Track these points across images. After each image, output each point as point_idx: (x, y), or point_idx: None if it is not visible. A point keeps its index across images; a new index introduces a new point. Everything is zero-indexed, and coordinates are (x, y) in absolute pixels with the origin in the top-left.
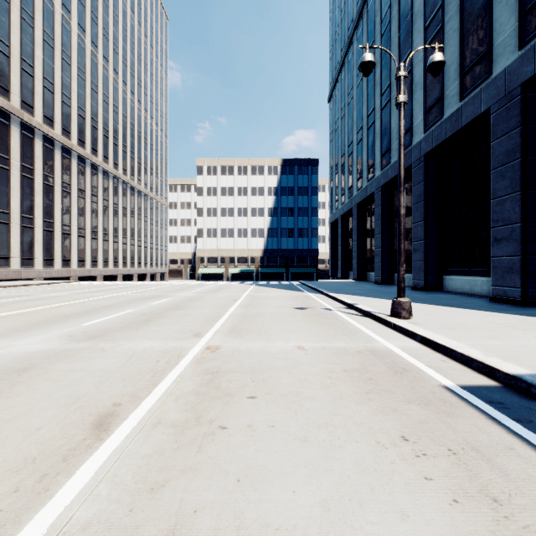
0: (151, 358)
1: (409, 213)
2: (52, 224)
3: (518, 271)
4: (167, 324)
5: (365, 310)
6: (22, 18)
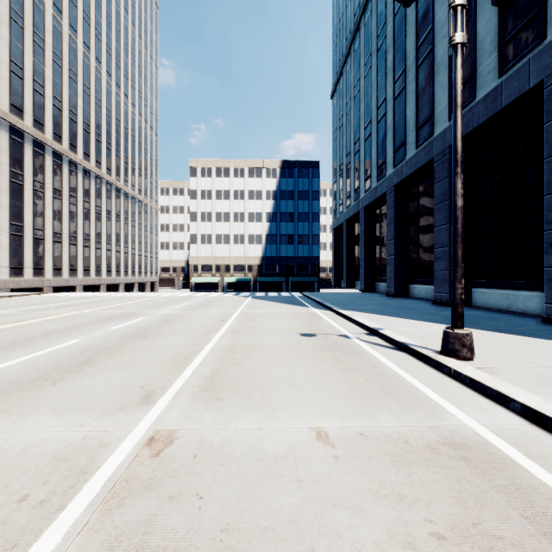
0: (14, 487)
1: (428, 216)
2: (21, 227)
3: None
4: (110, 370)
5: (398, 340)
6: None
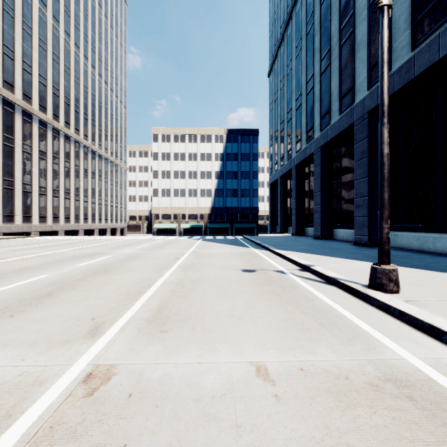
0: None
1: (349, 172)
2: (12, 182)
3: None
4: (67, 303)
5: (328, 275)
6: None
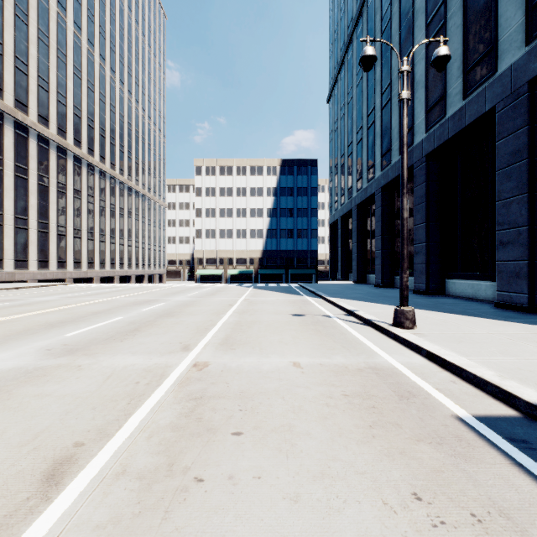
0: (130, 379)
1: (410, 215)
2: (47, 225)
3: (525, 277)
4: (155, 334)
5: (366, 318)
6: (15, 15)
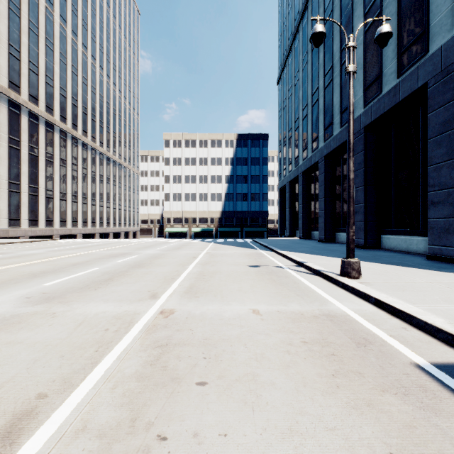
0: (100, 326)
1: None
2: (37, 189)
3: None
4: (126, 283)
5: (315, 268)
6: (9, 8)
